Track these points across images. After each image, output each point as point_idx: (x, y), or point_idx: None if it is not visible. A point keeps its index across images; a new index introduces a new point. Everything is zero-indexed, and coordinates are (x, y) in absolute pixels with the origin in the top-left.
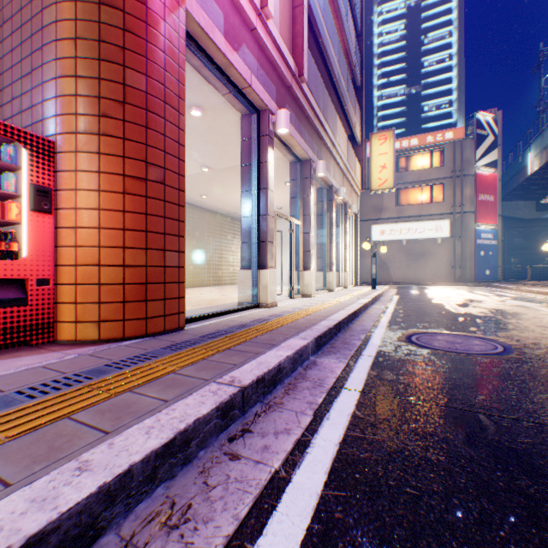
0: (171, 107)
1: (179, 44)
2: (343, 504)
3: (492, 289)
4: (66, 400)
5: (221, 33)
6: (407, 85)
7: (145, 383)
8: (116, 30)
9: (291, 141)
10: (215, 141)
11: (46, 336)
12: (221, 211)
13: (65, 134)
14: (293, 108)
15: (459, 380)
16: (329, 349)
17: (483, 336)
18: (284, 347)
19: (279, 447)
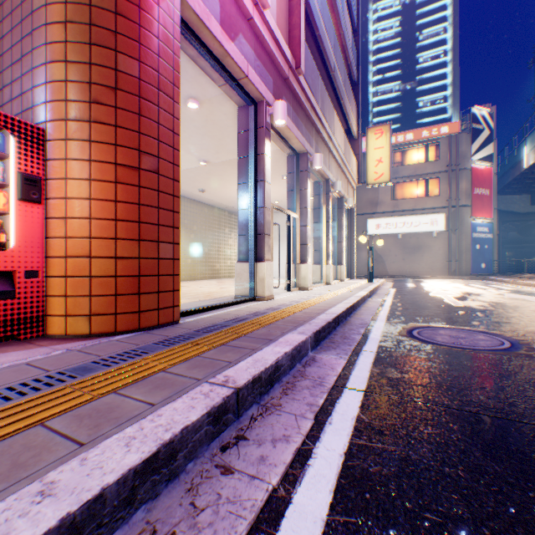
0: (165, 94)
1: (173, 30)
2: (353, 534)
3: (489, 283)
4: (43, 403)
5: (217, 22)
6: (402, 81)
7: (132, 383)
8: (107, 13)
9: (288, 134)
10: (212, 134)
11: (35, 331)
12: (218, 206)
13: (55, 121)
14: (290, 100)
15: (469, 379)
16: (328, 344)
17: (487, 331)
18: (282, 342)
19: (277, 458)
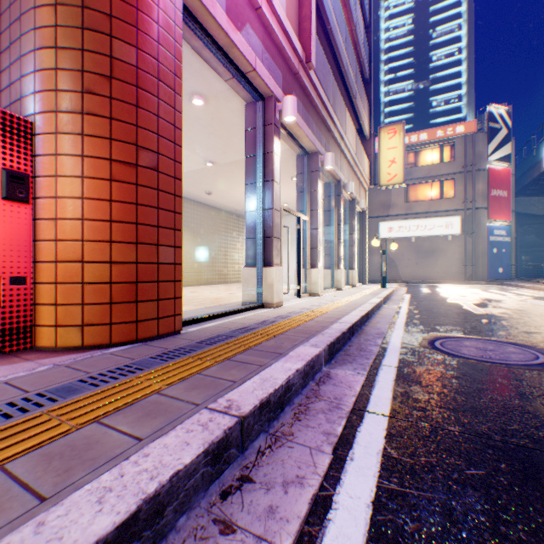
0: (166, 85)
1: (175, 16)
2: None
3: (507, 288)
4: (10, 436)
5: (222, 10)
6: (414, 80)
7: (120, 408)
8: None
9: (298, 132)
10: (218, 133)
11: (22, 343)
12: (226, 209)
13: (44, 113)
14: (300, 96)
15: (508, 401)
16: (343, 357)
17: (517, 342)
18: (293, 357)
19: (290, 510)
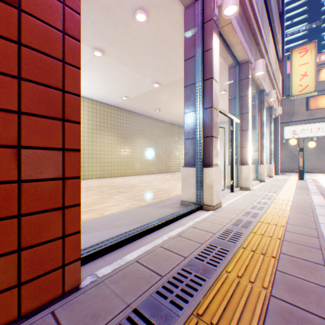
0: None
1: None
2: None
3: None
4: None
5: None
6: (308, 22)
7: None
8: None
9: (232, 39)
10: (161, 53)
11: None
12: (170, 121)
13: None
14: None
15: None
16: None
17: None
18: None
19: None
